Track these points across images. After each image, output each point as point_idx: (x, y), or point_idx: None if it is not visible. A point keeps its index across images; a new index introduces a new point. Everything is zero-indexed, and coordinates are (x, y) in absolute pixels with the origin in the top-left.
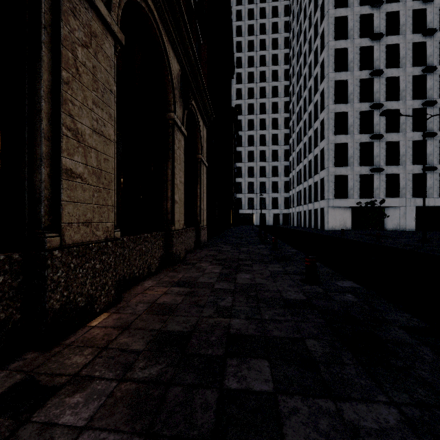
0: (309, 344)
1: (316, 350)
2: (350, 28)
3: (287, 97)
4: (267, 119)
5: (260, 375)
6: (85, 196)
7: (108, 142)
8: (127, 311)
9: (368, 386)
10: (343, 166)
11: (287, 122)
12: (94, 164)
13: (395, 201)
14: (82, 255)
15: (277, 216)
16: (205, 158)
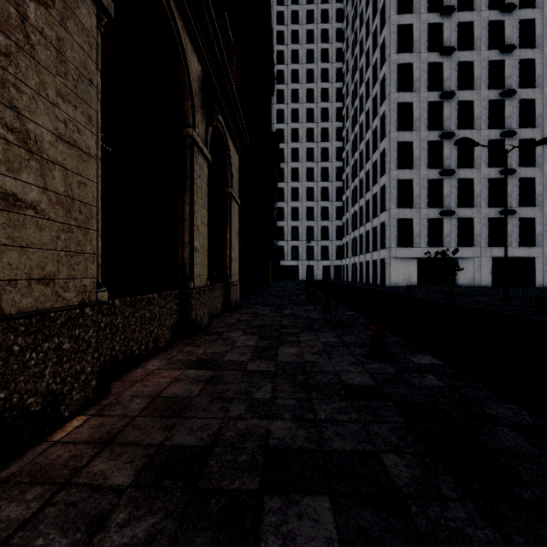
0: (389, 463)
1: (400, 473)
2: (416, 39)
3: (340, 123)
4: (316, 149)
5: (317, 528)
6: (43, 238)
7: (85, 158)
8: (115, 411)
9: (491, 543)
10: (407, 208)
11: (340, 153)
12: (60, 189)
13: (469, 250)
14: (37, 330)
15: (327, 268)
16: (236, 193)
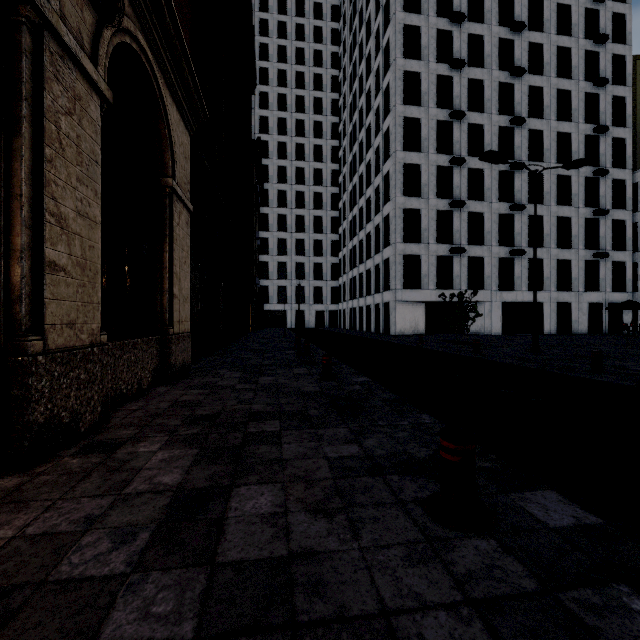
0: None
1: None
2: (425, 45)
3: (336, 141)
4: (307, 170)
5: None
6: None
7: None
8: None
9: None
10: (415, 243)
11: (336, 177)
12: None
13: (479, 294)
14: None
15: (321, 314)
16: (186, 192)
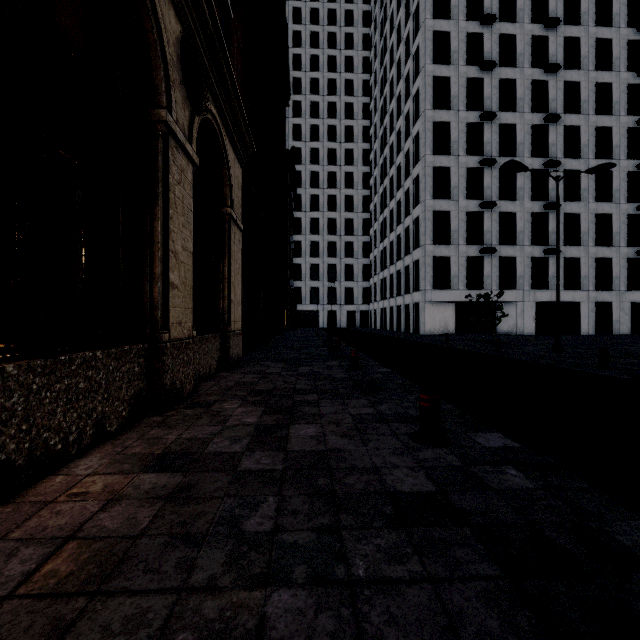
0: None
1: None
2: (454, 50)
3: (367, 144)
4: (339, 174)
5: None
6: None
7: None
8: None
9: None
10: (444, 244)
11: (367, 180)
12: None
13: (511, 294)
14: None
15: (352, 314)
16: (238, 216)
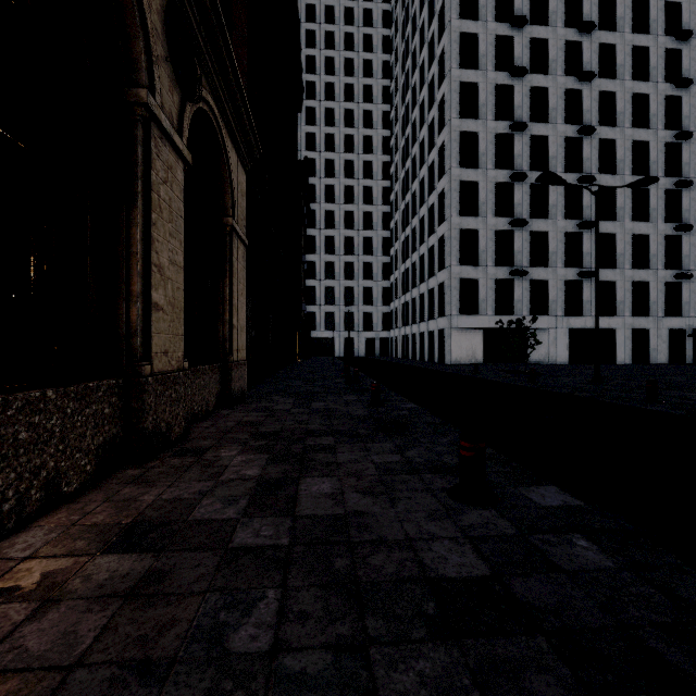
0: None
1: None
2: (482, 53)
3: (387, 156)
4: (356, 188)
5: None
6: None
7: None
8: None
9: None
10: (472, 265)
11: (387, 195)
12: None
13: (543, 320)
14: None
15: (371, 342)
16: (242, 228)
